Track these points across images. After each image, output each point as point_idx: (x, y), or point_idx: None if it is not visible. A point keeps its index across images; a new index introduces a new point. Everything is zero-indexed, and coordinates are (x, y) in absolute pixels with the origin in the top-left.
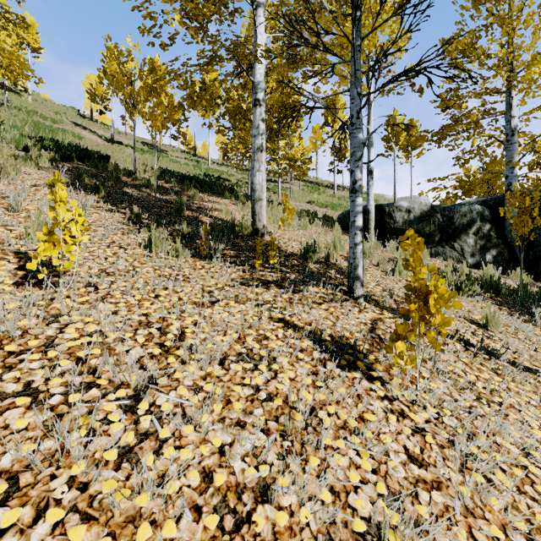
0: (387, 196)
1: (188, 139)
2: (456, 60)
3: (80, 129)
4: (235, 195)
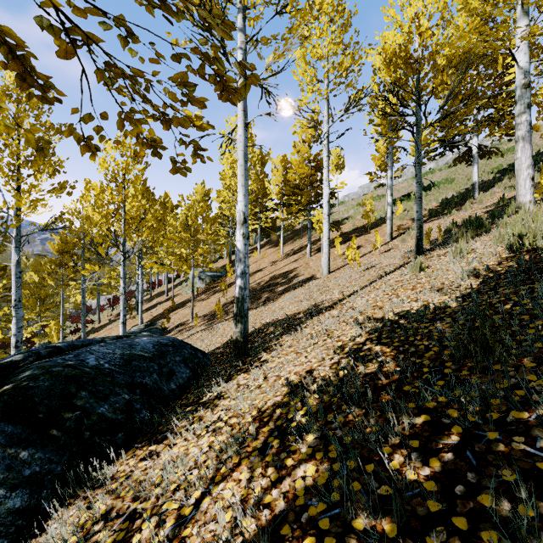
0: None
1: None
2: None
3: None
4: None
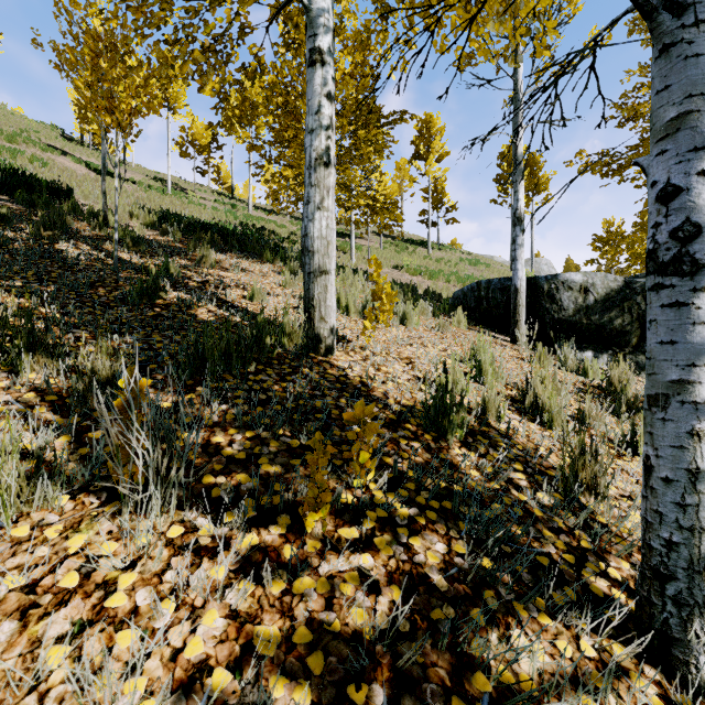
0: (497, 258)
1: (224, 176)
2: None
3: (57, 155)
4: (282, 257)
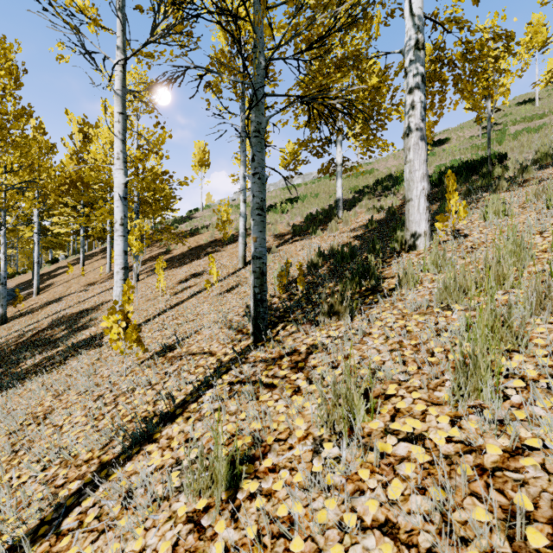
0: None
1: None
2: None
3: None
4: None
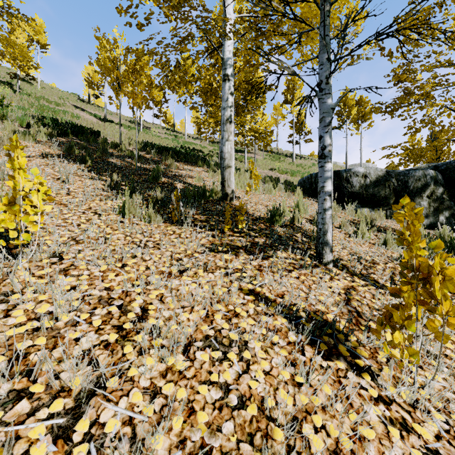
0: (339, 163)
1: (169, 118)
2: (410, 36)
3: (79, 111)
4: (207, 164)
